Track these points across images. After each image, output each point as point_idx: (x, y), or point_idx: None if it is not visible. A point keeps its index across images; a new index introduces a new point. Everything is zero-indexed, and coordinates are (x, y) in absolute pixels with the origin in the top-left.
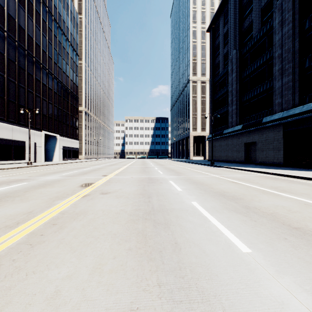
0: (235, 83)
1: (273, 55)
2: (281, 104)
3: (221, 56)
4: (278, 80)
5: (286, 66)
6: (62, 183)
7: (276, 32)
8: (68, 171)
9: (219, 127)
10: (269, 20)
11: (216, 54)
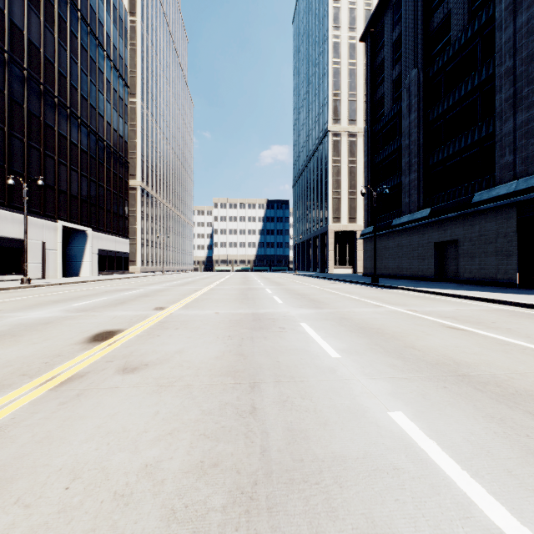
0: (415, 131)
1: (496, 71)
2: (512, 165)
3: (388, 83)
4: (505, 119)
5: (524, 90)
6: (48, 329)
7: (502, 26)
8: (91, 298)
9: (384, 214)
10: (485, 6)
11: (378, 82)
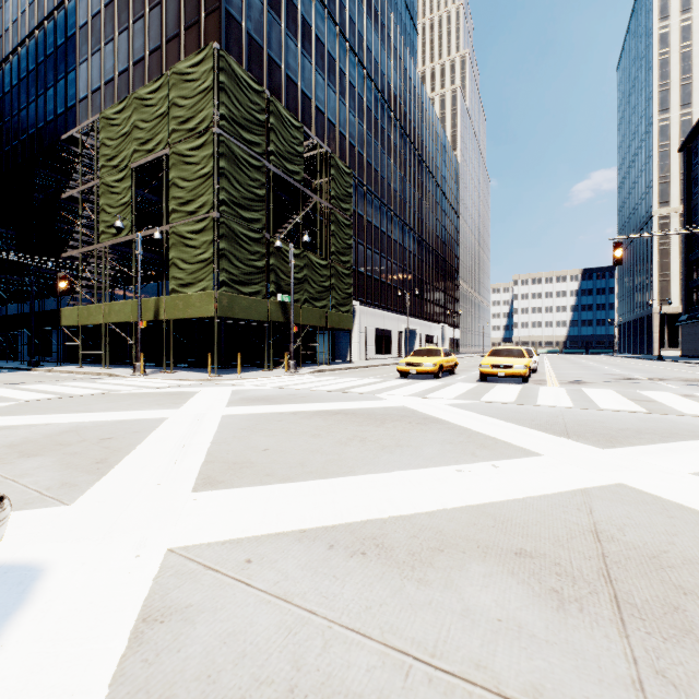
0: None
1: None
2: None
3: None
4: None
5: None
6: None
7: None
8: None
9: (697, 305)
10: None
11: (694, 191)
